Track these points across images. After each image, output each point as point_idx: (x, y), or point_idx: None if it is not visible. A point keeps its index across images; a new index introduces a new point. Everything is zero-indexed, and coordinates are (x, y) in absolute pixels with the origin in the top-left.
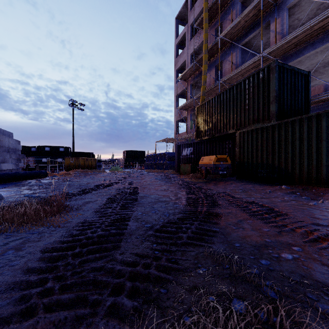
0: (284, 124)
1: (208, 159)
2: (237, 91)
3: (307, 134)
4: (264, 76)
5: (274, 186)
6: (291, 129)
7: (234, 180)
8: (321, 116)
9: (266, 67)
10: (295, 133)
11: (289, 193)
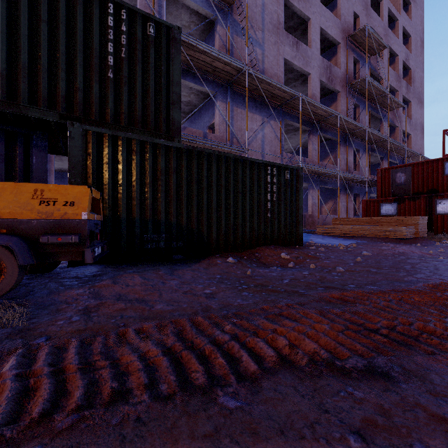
0: (197, 155)
1: (22, 197)
2: (71, 4)
3: (225, 180)
4: (157, 38)
5: (209, 262)
6: (207, 167)
7: (101, 269)
8: (237, 162)
9: (162, 23)
10: (211, 175)
11: (256, 267)
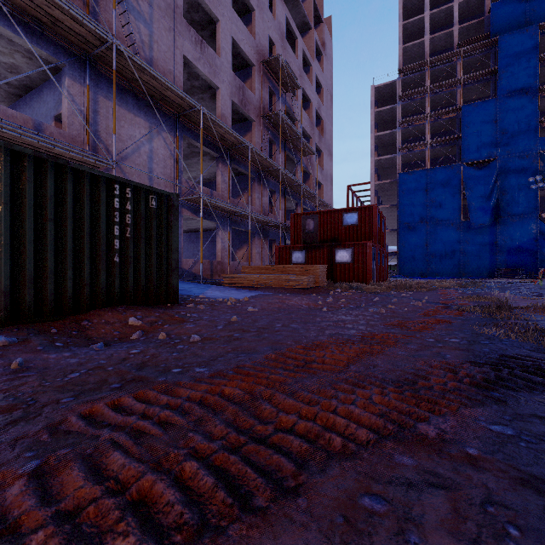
0: None
1: None
2: None
3: (11, 194)
4: None
5: None
6: None
7: None
8: (45, 165)
9: None
10: None
11: (55, 349)
